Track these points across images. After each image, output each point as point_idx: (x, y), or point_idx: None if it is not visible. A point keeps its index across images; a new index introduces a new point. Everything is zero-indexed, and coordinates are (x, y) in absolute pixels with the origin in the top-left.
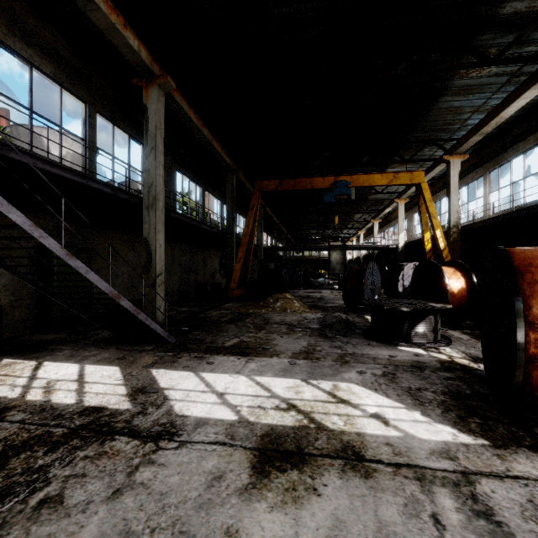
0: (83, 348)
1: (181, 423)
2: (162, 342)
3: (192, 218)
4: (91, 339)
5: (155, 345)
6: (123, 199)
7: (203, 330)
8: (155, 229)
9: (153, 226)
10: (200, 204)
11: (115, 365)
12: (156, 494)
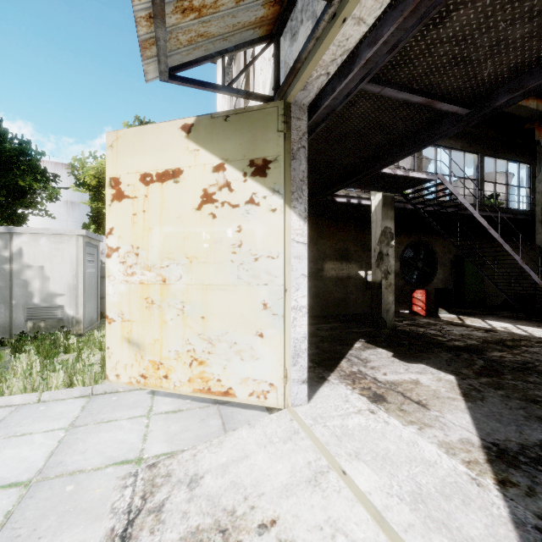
0: (500, 318)
1: None
2: None
3: None
4: (499, 315)
5: None
6: (518, 219)
7: None
8: None
9: None
10: None
11: (537, 328)
12: None
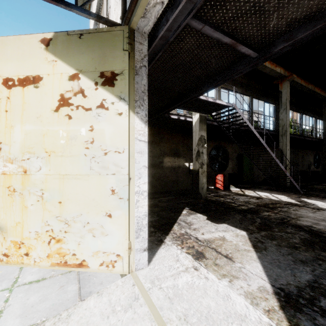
0: (263, 190)
1: (325, 209)
2: (296, 192)
3: (300, 135)
4: (261, 188)
5: (293, 193)
6: (270, 133)
7: (316, 192)
8: (285, 145)
9: (284, 143)
10: (299, 124)
11: (282, 195)
12: (325, 215)
